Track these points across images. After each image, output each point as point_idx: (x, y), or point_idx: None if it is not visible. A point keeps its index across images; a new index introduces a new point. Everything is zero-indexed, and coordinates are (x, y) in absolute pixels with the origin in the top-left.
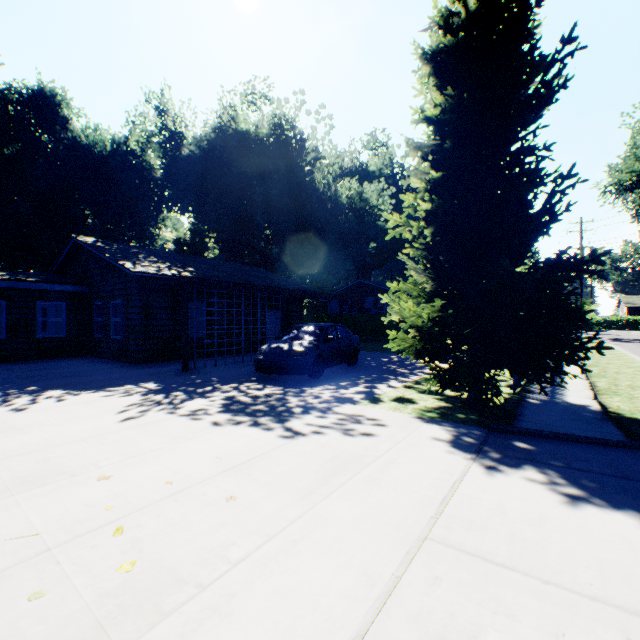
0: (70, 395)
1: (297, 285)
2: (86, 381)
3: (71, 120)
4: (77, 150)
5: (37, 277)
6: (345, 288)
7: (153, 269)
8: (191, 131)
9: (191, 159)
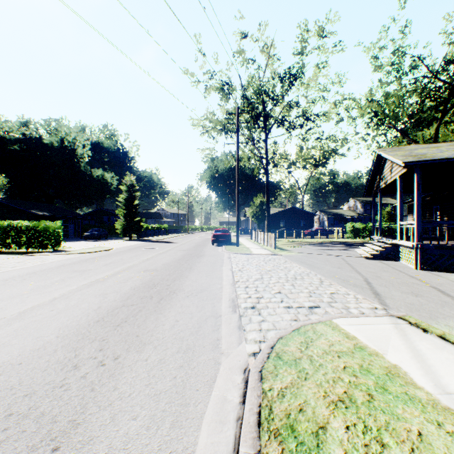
0: None
1: (80, 215)
2: None
3: None
4: None
5: None
6: (92, 211)
7: (42, 213)
8: (10, 134)
9: (13, 150)
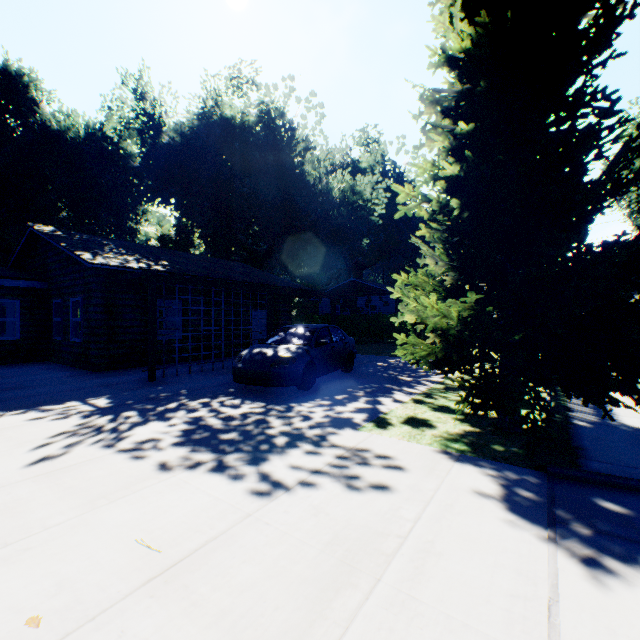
0: None
1: (286, 282)
2: (22, 396)
3: (40, 103)
4: (48, 136)
5: None
6: (337, 287)
7: (117, 261)
8: (172, 117)
9: (172, 147)
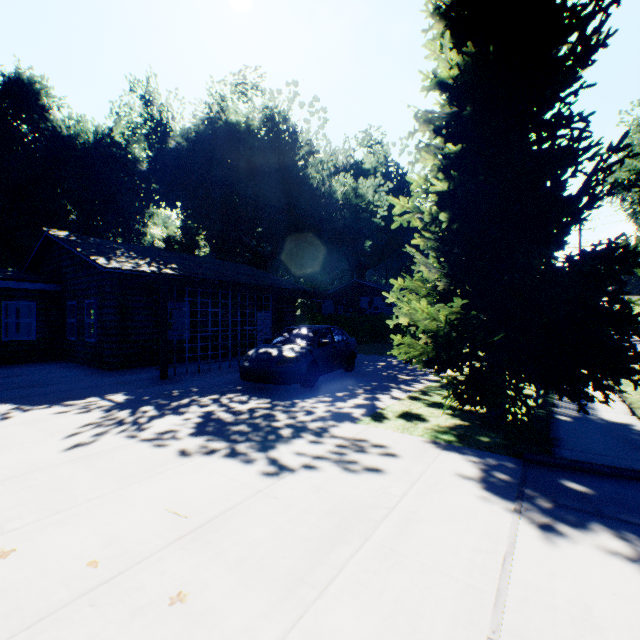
0: (17, 411)
1: (290, 284)
2: (45, 392)
3: (51, 109)
4: (58, 141)
5: (4, 274)
6: (340, 288)
7: (129, 265)
8: (179, 122)
9: (178, 152)
